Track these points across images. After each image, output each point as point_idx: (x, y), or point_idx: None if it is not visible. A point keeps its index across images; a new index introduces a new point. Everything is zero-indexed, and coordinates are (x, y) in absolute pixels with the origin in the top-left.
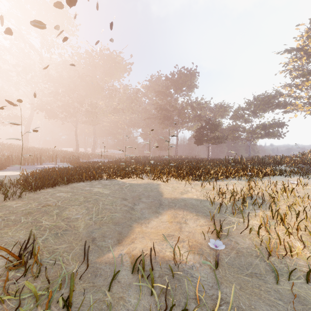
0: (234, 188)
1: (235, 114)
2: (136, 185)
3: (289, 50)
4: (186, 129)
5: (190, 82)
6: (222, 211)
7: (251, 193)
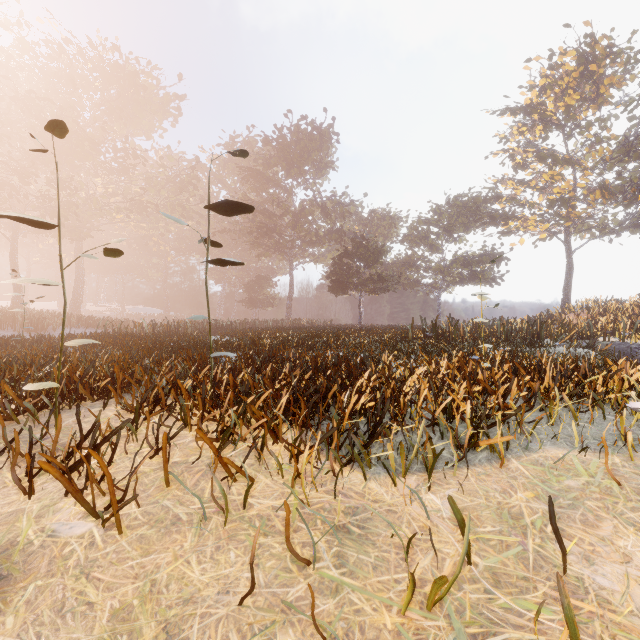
0: None
1: (411, 234)
2: None
3: (513, 109)
4: (312, 260)
5: (320, 155)
6: None
7: None
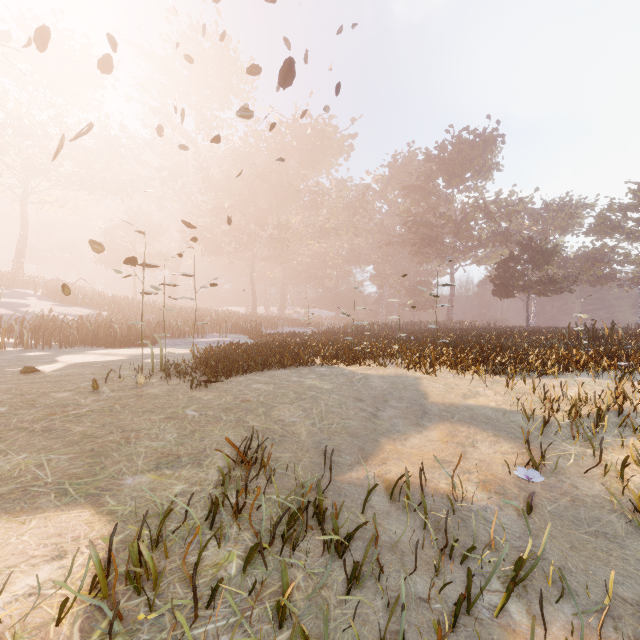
0: (583, 393)
1: (600, 223)
2: (376, 378)
3: None
4: (474, 262)
5: (483, 159)
6: (550, 433)
7: (619, 404)
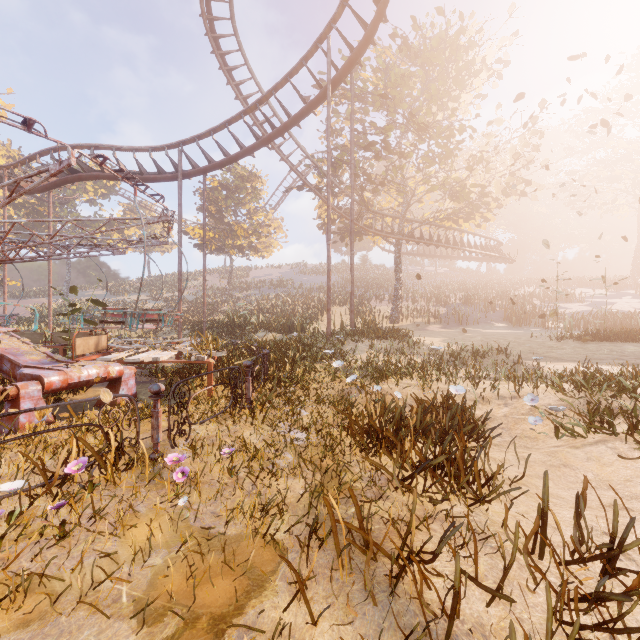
0: None
1: None
2: None
3: None
4: None
5: None
6: None
7: None
